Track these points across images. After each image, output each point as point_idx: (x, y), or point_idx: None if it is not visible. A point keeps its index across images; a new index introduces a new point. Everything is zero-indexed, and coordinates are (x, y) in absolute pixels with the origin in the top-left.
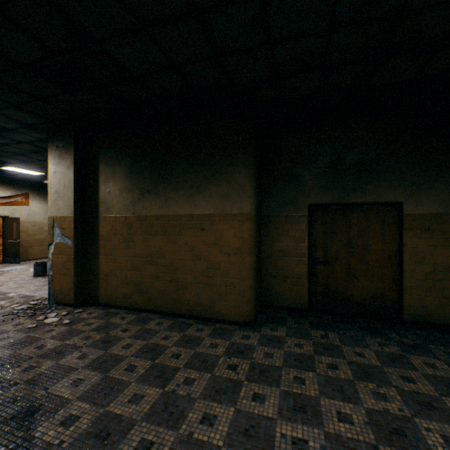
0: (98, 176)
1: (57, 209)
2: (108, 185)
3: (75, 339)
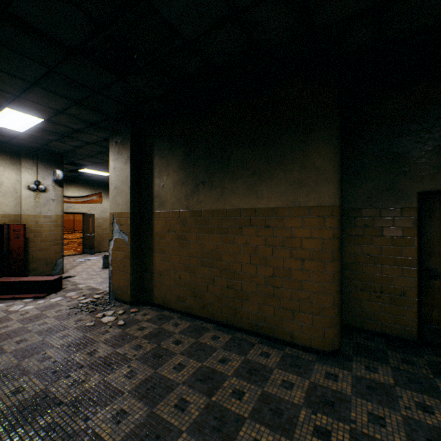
0: (152, 169)
1: (116, 205)
2: (162, 178)
3: (126, 347)
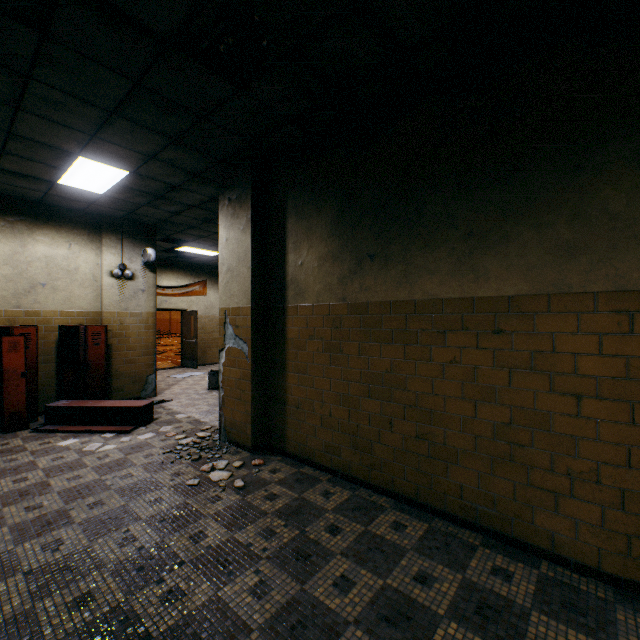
0: (284, 239)
1: (229, 297)
2: (300, 252)
3: (249, 531)
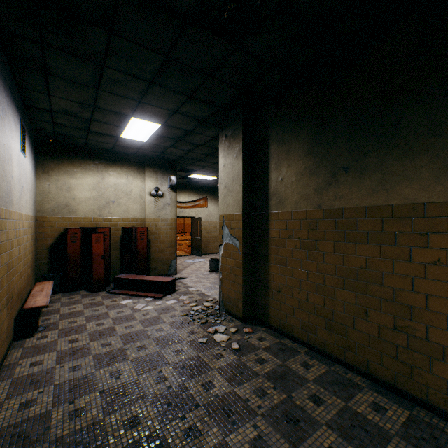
0: (267, 161)
1: (225, 207)
2: (280, 170)
3: (246, 387)
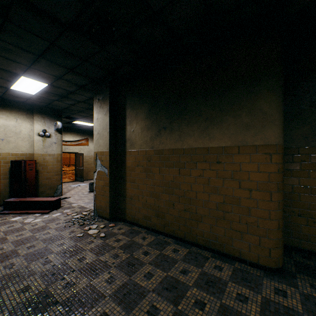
0: (125, 119)
1: (98, 146)
2: (132, 125)
3: (106, 255)
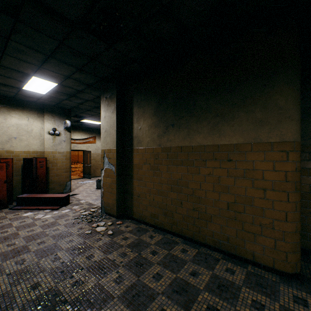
0: (132, 116)
1: (106, 144)
2: (139, 123)
3: (114, 254)
